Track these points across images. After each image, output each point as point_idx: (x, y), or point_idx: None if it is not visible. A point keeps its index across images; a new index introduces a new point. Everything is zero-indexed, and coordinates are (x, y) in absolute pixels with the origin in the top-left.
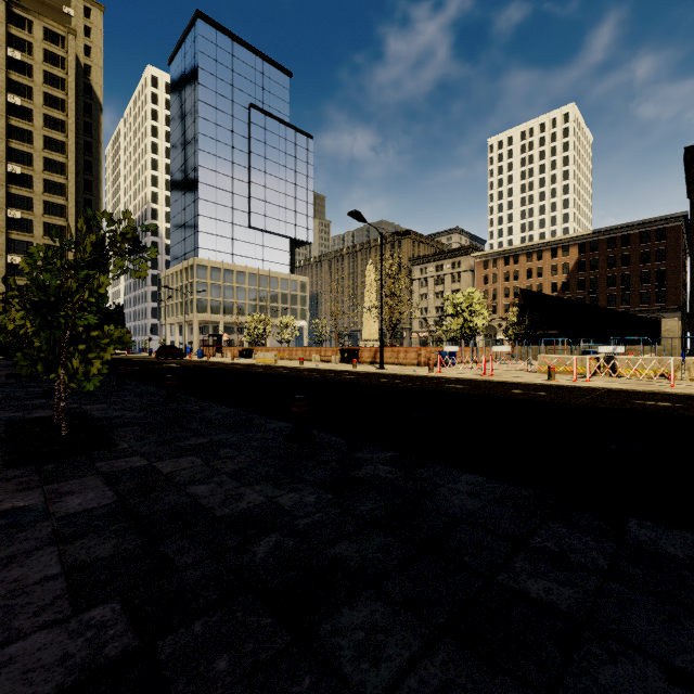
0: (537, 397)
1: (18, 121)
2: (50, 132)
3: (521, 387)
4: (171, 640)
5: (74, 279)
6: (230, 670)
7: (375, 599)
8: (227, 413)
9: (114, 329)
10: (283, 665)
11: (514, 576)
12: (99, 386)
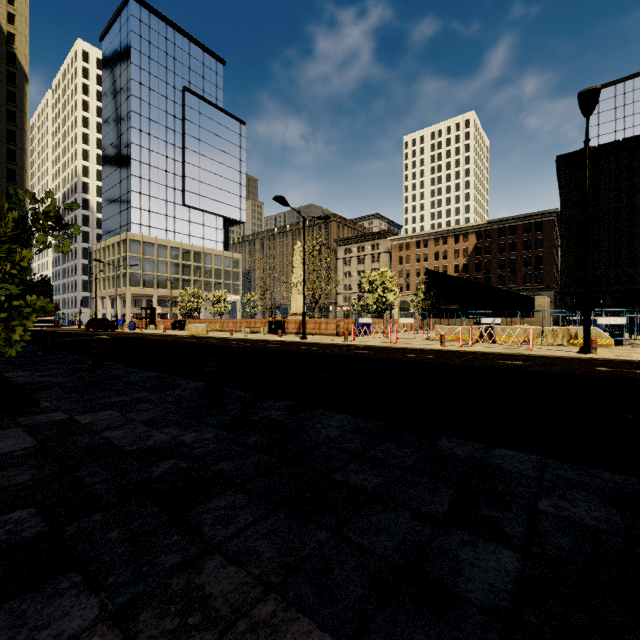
0: (425, 359)
1: None
2: None
3: (416, 352)
4: (76, 525)
5: None
6: (119, 537)
7: (239, 492)
8: (150, 376)
9: (36, 299)
10: (160, 531)
11: (345, 473)
12: (23, 356)
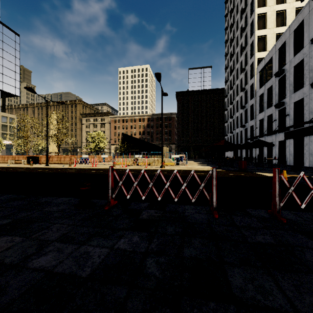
0: (96, 172)
1: None
2: None
3: (98, 170)
4: None
5: None
6: None
7: None
8: None
9: None
10: None
11: None
12: None
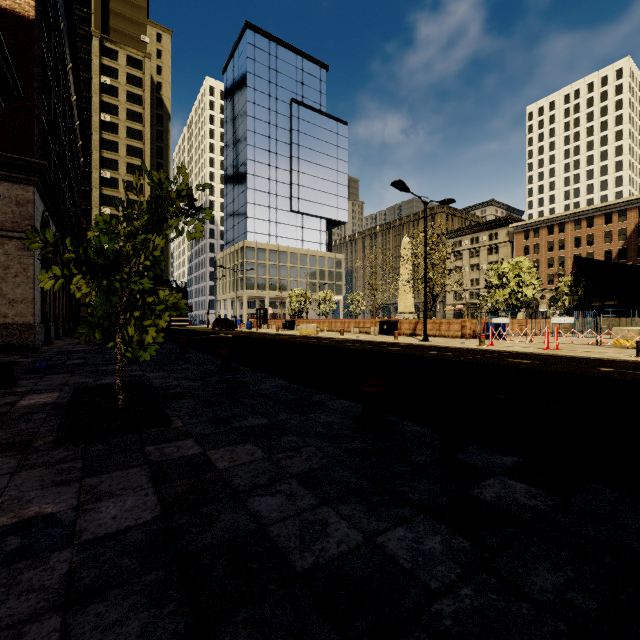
0: None
1: (108, 135)
2: (131, 142)
3: (607, 364)
4: None
5: (131, 243)
6: None
7: None
8: (281, 386)
9: (169, 294)
10: None
11: None
12: (163, 354)
